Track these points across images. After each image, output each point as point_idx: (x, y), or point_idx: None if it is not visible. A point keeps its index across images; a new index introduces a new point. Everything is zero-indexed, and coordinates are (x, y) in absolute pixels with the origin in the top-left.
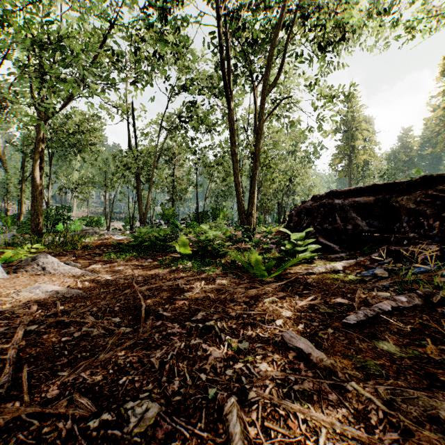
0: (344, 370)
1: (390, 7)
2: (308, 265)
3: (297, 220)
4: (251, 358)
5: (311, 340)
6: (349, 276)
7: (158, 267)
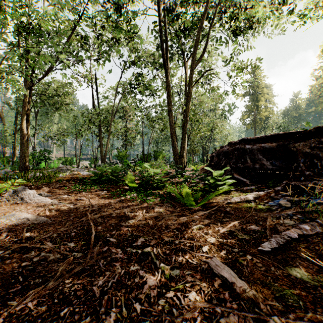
0: (265, 301)
1: (287, 0)
2: (226, 196)
3: (217, 160)
4: (181, 286)
5: (233, 266)
6: (259, 205)
7: (111, 197)
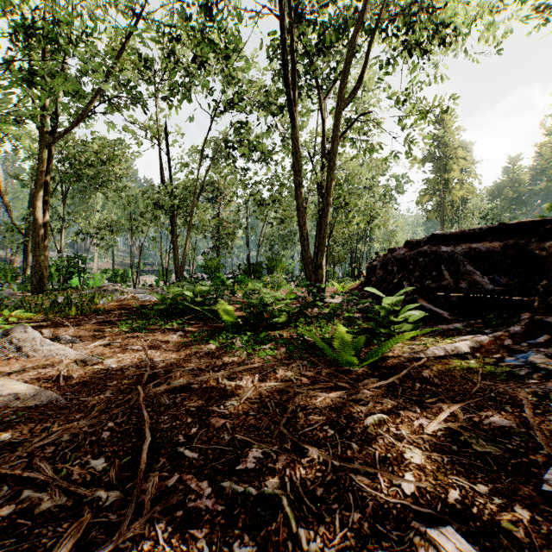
0: None
1: None
2: (411, 343)
3: (382, 275)
4: None
5: (495, 548)
6: (487, 365)
7: (190, 345)
